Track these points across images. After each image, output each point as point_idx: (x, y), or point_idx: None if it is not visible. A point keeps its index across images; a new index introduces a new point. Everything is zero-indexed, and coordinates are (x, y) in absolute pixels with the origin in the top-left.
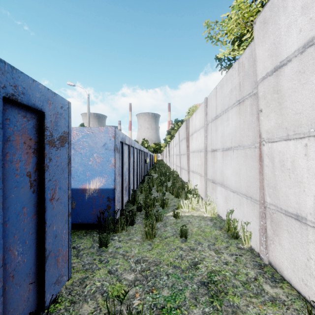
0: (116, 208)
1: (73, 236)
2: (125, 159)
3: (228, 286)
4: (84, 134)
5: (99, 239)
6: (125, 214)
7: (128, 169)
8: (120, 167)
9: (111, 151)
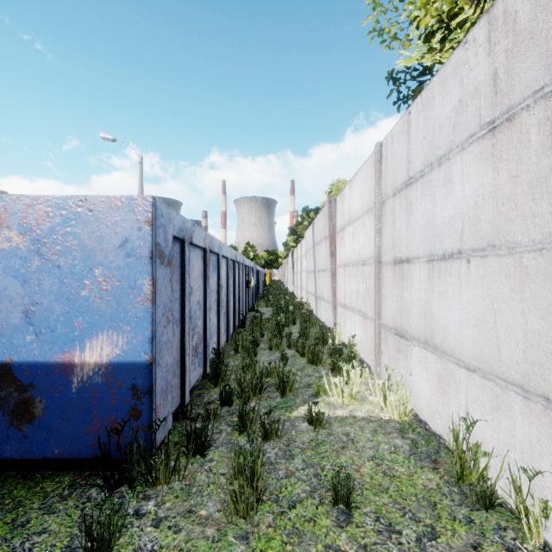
0: (158, 413)
1: (29, 503)
2: (194, 281)
3: None
4: (68, 213)
5: (86, 533)
6: (191, 413)
7: (202, 303)
8: (176, 301)
9: (143, 260)
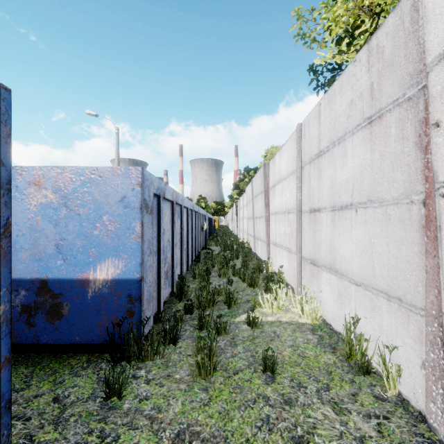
0: (145, 314)
1: (62, 371)
2: (166, 224)
3: None
4: (85, 179)
5: (105, 383)
6: (164, 319)
7: (170, 241)
8: (154, 238)
9: (136, 210)
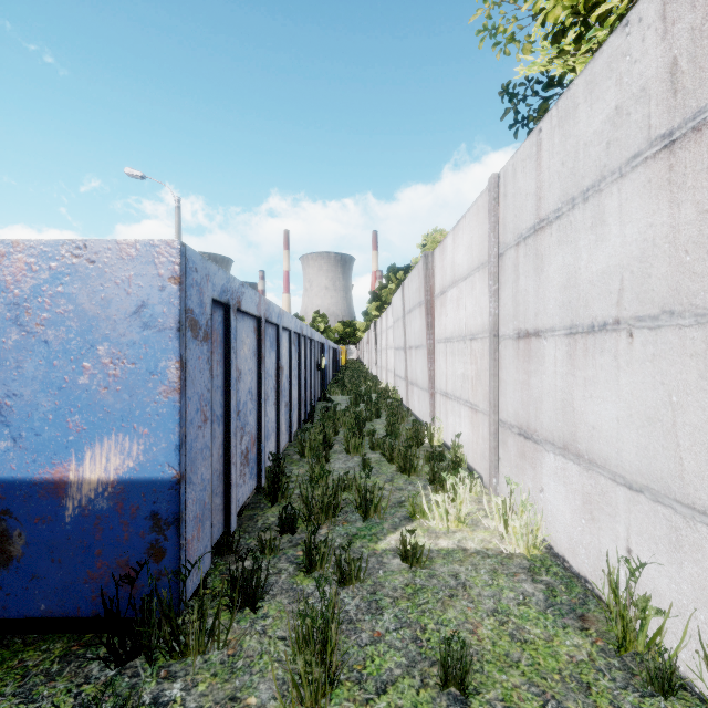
0: (189, 551)
1: None
2: (244, 361)
3: None
4: (59, 266)
5: None
6: (239, 544)
7: (255, 392)
8: (217, 390)
9: (168, 333)
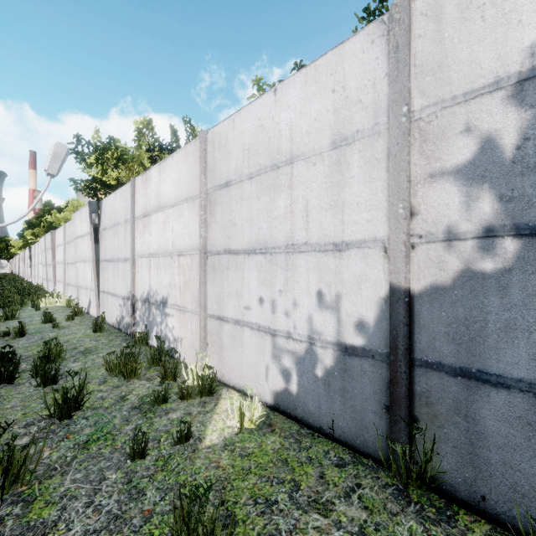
0: None
1: None
2: None
3: (55, 313)
4: None
5: None
6: None
7: None
8: None
9: None
